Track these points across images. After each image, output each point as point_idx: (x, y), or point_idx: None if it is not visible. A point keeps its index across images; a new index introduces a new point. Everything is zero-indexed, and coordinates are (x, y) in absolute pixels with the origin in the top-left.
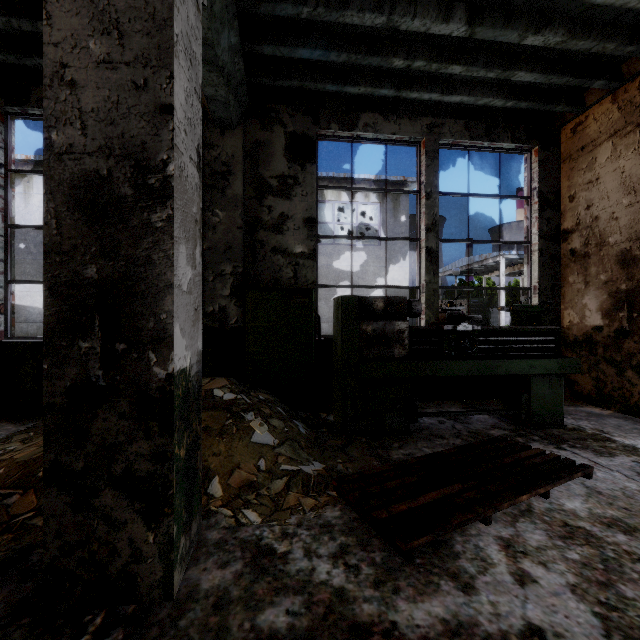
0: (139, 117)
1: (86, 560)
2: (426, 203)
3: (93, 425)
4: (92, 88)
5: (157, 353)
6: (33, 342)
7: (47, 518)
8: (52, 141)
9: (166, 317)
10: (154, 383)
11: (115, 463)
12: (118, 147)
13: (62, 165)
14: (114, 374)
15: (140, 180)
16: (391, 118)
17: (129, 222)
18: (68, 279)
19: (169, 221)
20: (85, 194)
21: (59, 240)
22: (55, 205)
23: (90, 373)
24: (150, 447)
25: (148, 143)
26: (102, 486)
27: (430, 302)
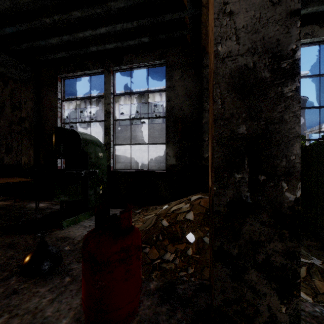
0: (274, 23)
1: (239, 312)
2: None
3: (243, 227)
4: (242, 13)
5: (287, 183)
6: (124, 171)
7: (215, 280)
8: (218, 51)
9: (294, 158)
10: (285, 203)
11: (258, 254)
12: (260, 47)
13: (224, 65)
14: (257, 195)
15: (275, 66)
16: None
17: (267, 95)
18: (228, 135)
19: (297, 91)
20: (238, 81)
21: (222, 111)
22: (220, 90)
23: (241, 194)
24: (282, 247)
25: (281, 40)
26: (249, 267)
27: None
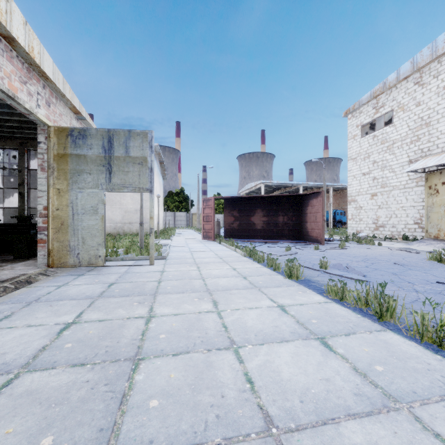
0: None
1: None
2: (19, 174)
3: None
4: None
5: None
6: None
7: None
8: None
9: None
10: None
11: None
12: None
13: None
14: None
15: None
16: (2, 140)
17: None
18: None
19: None
20: None
21: None
22: None
23: None
24: None
25: None
26: None
27: (21, 214)
